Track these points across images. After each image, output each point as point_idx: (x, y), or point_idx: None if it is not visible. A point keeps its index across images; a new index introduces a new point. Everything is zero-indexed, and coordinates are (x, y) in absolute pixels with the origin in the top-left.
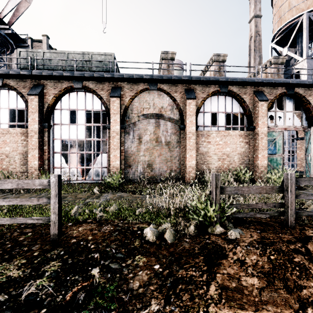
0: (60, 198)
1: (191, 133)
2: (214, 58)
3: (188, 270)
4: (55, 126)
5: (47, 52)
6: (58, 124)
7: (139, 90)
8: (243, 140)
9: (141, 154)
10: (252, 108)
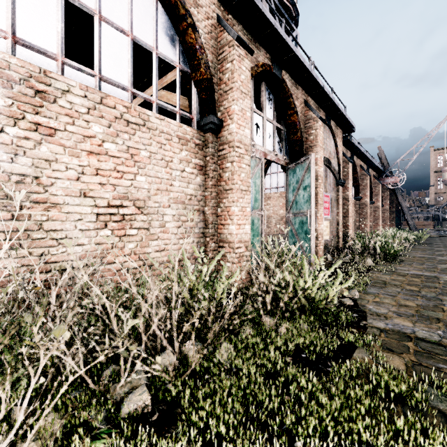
0: None
1: None
2: None
3: None
4: None
5: None
6: None
7: None
8: (191, 158)
9: None
10: (214, 65)
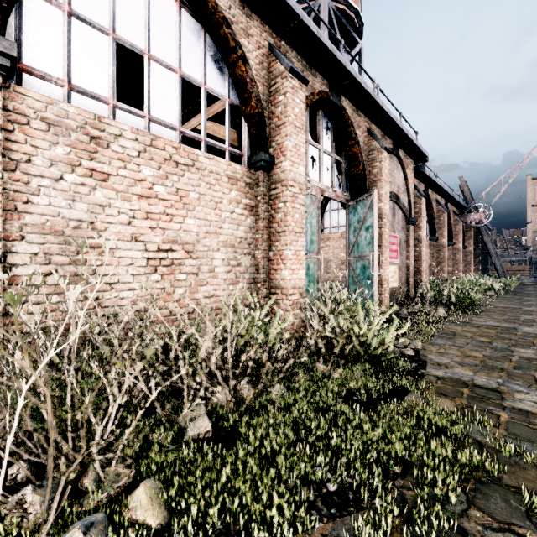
0: None
1: None
2: None
3: None
4: None
5: None
6: None
7: None
8: (241, 199)
9: None
10: (266, 98)
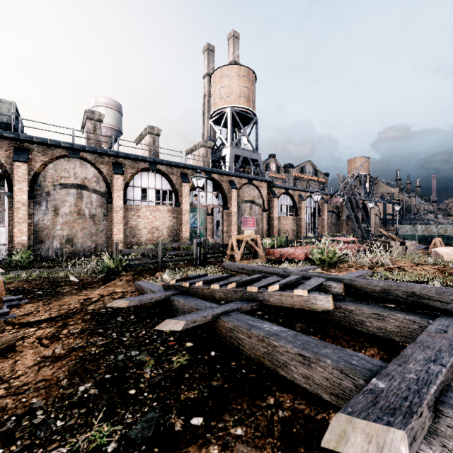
0: None
1: (119, 207)
2: (149, 130)
3: (93, 285)
4: None
5: None
6: None
7: (55, 156)
8: (171, 215)
9: (57, 228)
10: (179, 187)
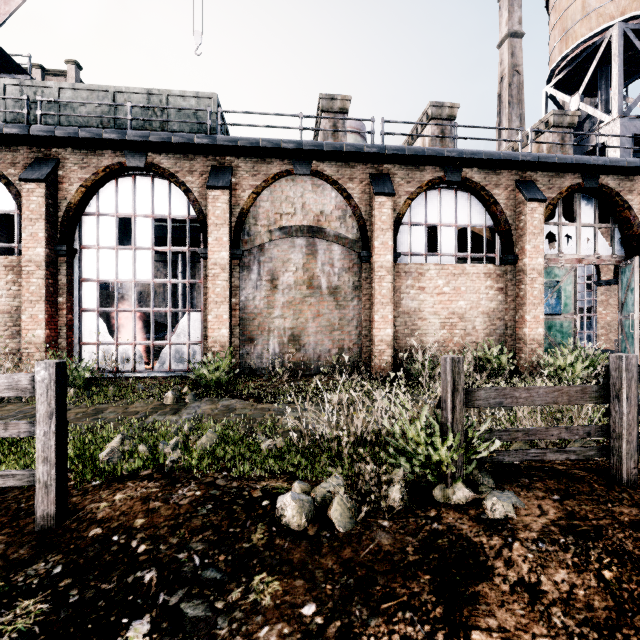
0: (64, 421)
1: (385, 268)
2: (432, 111)
3: (392, 619)
4: (84, 253)
5: (68, 87)
6: (93, 248)
7: (271, 174)
8: (494, 285)
9: (275, 313)
10: (512, 217)
